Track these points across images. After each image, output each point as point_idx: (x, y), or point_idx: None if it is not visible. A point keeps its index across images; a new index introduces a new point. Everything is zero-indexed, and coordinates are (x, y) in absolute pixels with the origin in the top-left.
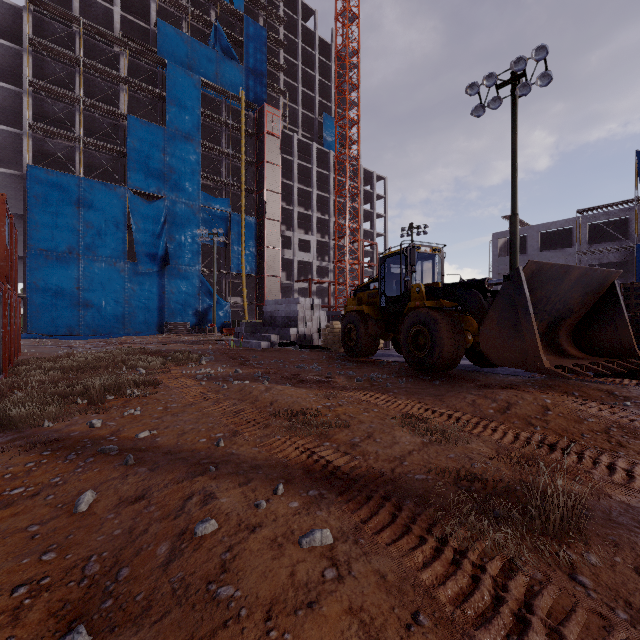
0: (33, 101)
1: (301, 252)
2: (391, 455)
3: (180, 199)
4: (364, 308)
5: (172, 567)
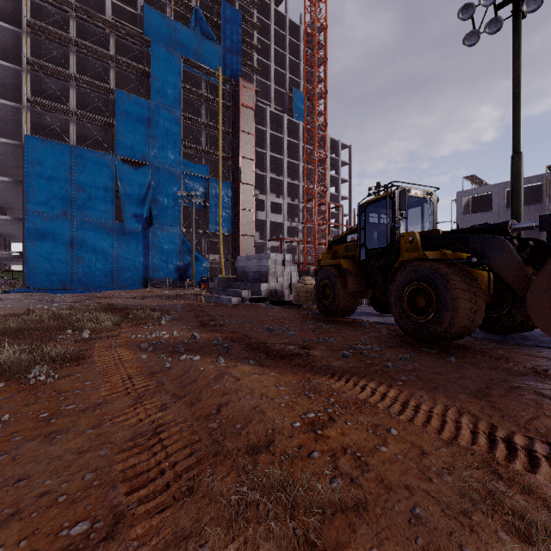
0: (32, 78)
1: (273, 214)
2: None
3: (163, 165)
4: (342, 262)
5: None
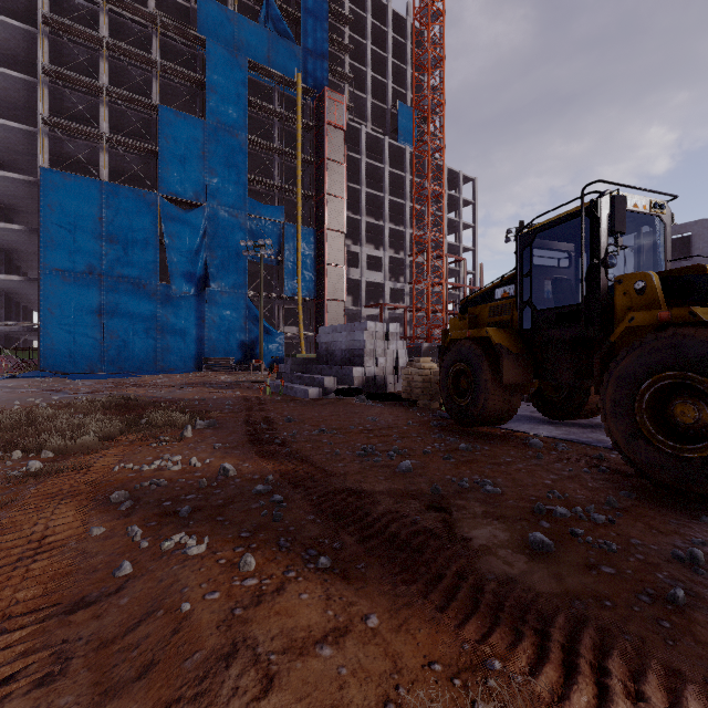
0: (51, 94)
1: (370, 271)
2: None
3: (223, 207)
4: (490, 333)
5: None
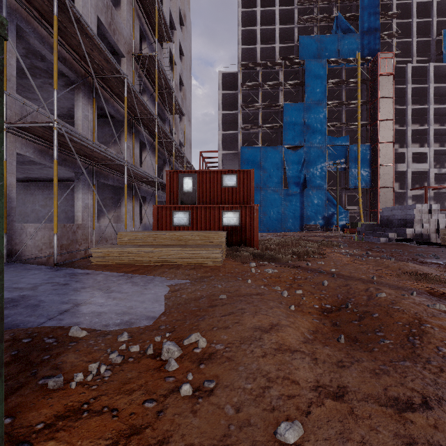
0: (242, 115)
1: (415, 164)
2: None
3: (313, 145)
4: None
5: (371, 300)
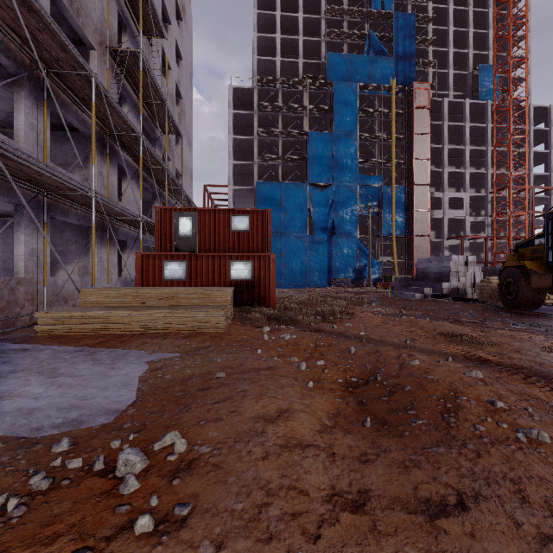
0: (258, 142)
1: (452, 210)
2: (532, 361)
3: (342, 183)
4: (525, 263)
5: (403, 370)
